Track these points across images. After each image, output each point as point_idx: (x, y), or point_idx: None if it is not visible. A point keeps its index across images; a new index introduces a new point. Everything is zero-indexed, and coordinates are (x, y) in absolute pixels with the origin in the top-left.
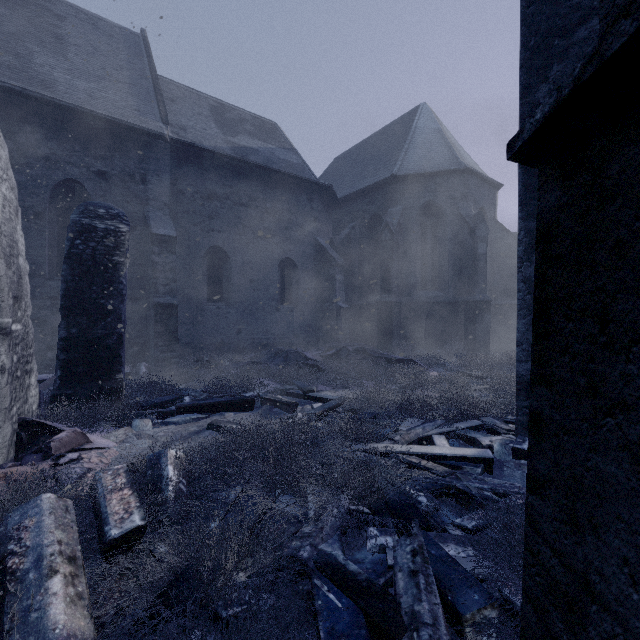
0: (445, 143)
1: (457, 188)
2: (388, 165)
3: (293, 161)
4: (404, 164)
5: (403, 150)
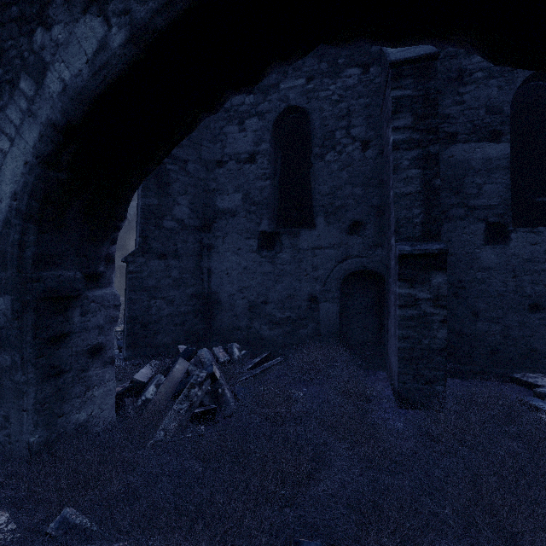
0: None
1: None
2: None
3: None
4: None
5: None
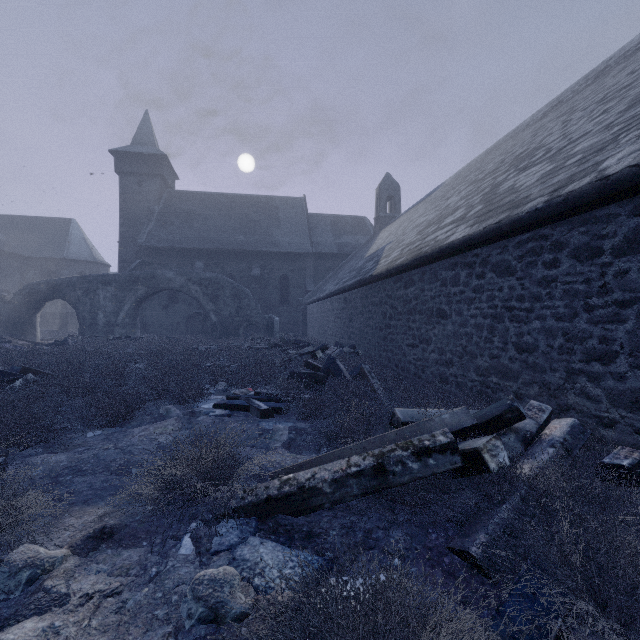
0: (88, 246)
1: (95, 269)
2: (59, 249)
3: (3, 239)
4: (69, 253)
5: (67, 245)
